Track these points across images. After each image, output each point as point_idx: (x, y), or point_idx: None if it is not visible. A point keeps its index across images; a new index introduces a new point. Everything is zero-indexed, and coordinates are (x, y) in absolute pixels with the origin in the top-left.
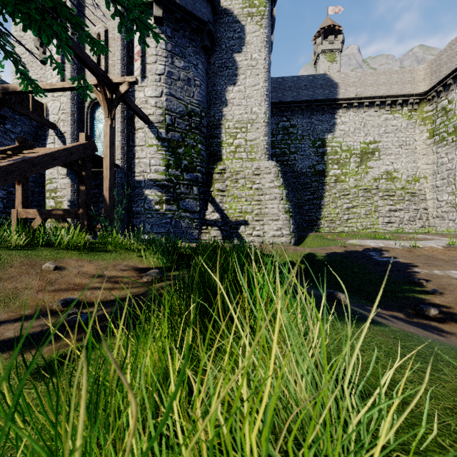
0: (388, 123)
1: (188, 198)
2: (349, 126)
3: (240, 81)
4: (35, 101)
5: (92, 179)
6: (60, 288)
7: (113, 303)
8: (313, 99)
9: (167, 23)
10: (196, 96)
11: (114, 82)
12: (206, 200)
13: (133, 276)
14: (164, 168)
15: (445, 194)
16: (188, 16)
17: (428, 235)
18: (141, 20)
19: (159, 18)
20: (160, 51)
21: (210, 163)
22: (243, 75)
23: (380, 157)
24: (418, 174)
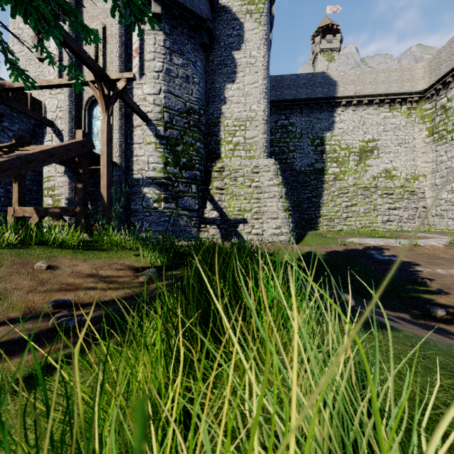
0: (387, 121)
1: (187, 196)
2: (348, 124)
3: (239, 79)
4: (33, 99)
5: (90, 177)
6: (52, 288)
7: (107, 305)
8: (311, 97)
9: (165, 20)
10: (194, 93)
11: (112, 78)
12: (205, 198)
13: (129, 276)
14: (162, 166)
15: (445, 192)
16: (186, 13)
17: (427, 233)
18: (135, 3)
19: (157, 15)
20: (158, 48)
21: (208, 161)
22: (242, 72)
23: (379, 155)
24: (417, 172)
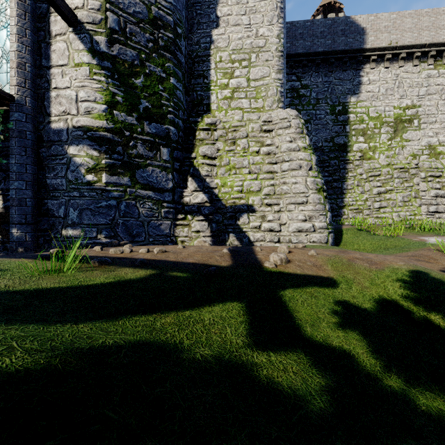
0: (431, 81)
1: (152, 166)
2: (379, 86)
3: None
4: None
5: None
6: None
7: None
8: (332, 50)
9: None
10: None
11: None
12: (185, 172)
13: None
14: (104, 107)
15: None
16: None
17: None
18: None
19: None
20: None
21: (191, 116)
22: None
23: (421, 126)
24: None
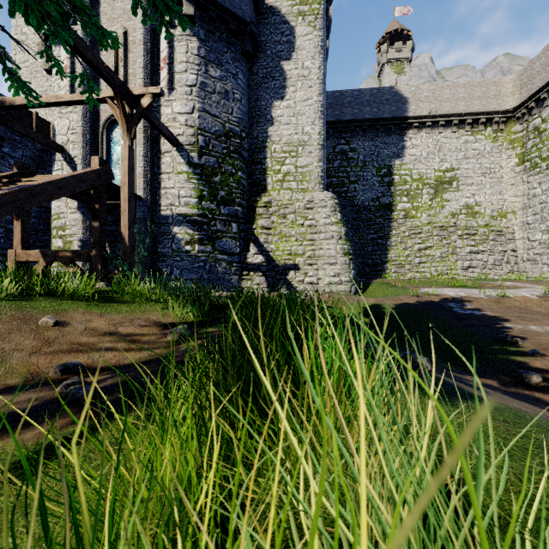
0: (468, 146)
1: (226, 237)
2: (421, 150)
3: (289, 95)
4: (39, 119)
5: (108, 214)
6: (60, 349)
7: (128, 369)
8: (377, 117)
9: (200, 24)
10: (235, 112)
11: (134, 94)
12: (248, 239)
13: (154, 334)
14: (196, 200)
15: (539, 233)
16: (225, 15)
17: (518, 282)
18: None
19: (190, 17)
20: (191, 57)
21: (252, 195)
22: (293, 87)
23: (459, 188)
24: (505, 208)
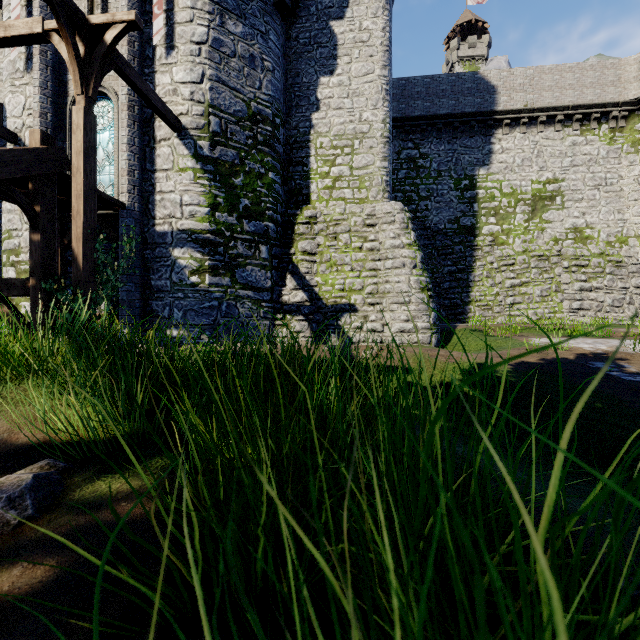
0: (576, 149)
1: (252, 265)
2: (514, 156)
3: (341, 68)
4: None
5: None
6: None
7: None
8: (456, 112)
9: None
10: (264, 87)
11: (94, 24)
12: (283, 269)
13: None
14: (207, 209)
15: None
16: None
17: None
18: None
19: None
20: (199, 1)
21: (290, 207)
22: (347, 57)
23: (565, 204)
24: (626, 232)
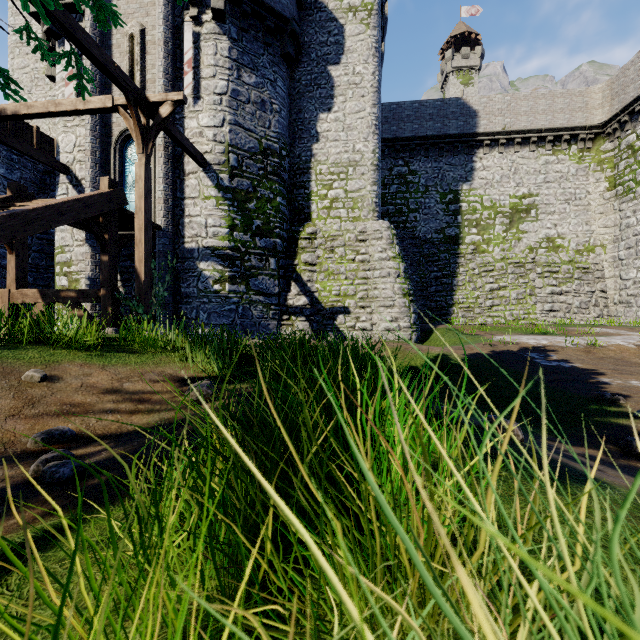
0: (549, 168)
1: (262, 275)
2: (493, 173)
3: (337, 106)
4: (41, 135)
5: (122, 247)
6: (46, 411)
7: (130, 438)
8: (441, 134)
9: (231, 20)
10: (273, 126)
11: (152, 101)
12: (288, 277)
13: (169, 391)
14: (227, 230)
15: (633, 270)
16: (261, 10)
17: (609, 328)
18: None
19: (220, 12)
20: (221, 59)
21: (294, 225)
22: (342, 97)
23: (539, 217)
24: (593, 241)
